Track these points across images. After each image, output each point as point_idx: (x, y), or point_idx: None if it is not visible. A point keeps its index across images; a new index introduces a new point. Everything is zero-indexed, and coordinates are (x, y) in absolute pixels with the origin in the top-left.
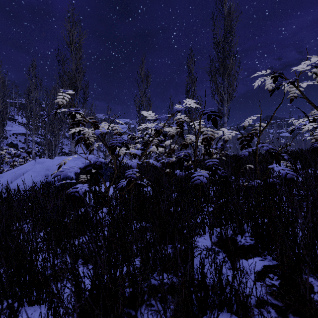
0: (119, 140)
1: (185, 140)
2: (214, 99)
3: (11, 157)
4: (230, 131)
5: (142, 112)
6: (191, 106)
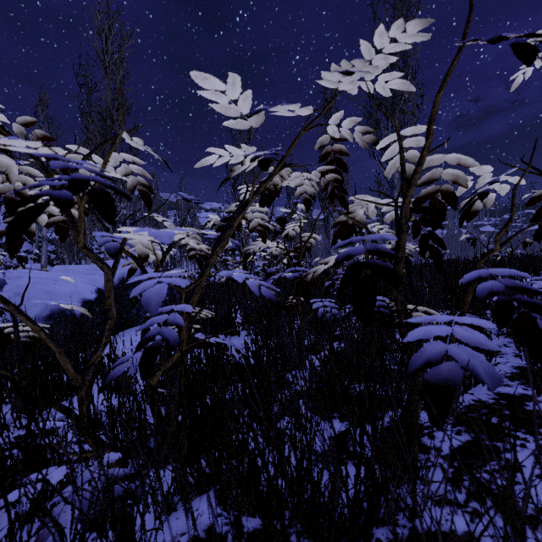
0: (62, 166)
1: (349, 210)
2: (375, 158)
3: (2, 268)
4: (502, 177)
5: (203, 85)
6: (378, 88)
